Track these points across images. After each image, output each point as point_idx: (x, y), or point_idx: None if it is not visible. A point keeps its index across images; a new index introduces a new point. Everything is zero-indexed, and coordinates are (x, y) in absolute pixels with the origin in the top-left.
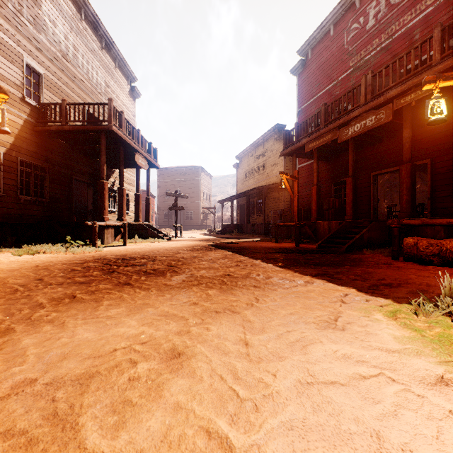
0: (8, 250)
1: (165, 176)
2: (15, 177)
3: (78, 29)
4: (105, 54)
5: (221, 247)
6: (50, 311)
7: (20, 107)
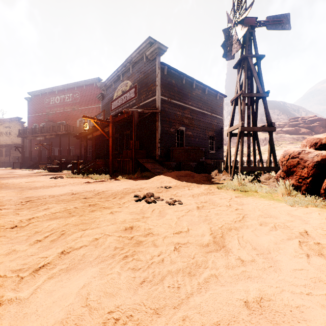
0: None
1: None
2: None
3: None
4: None
5: None
6: None
7: None
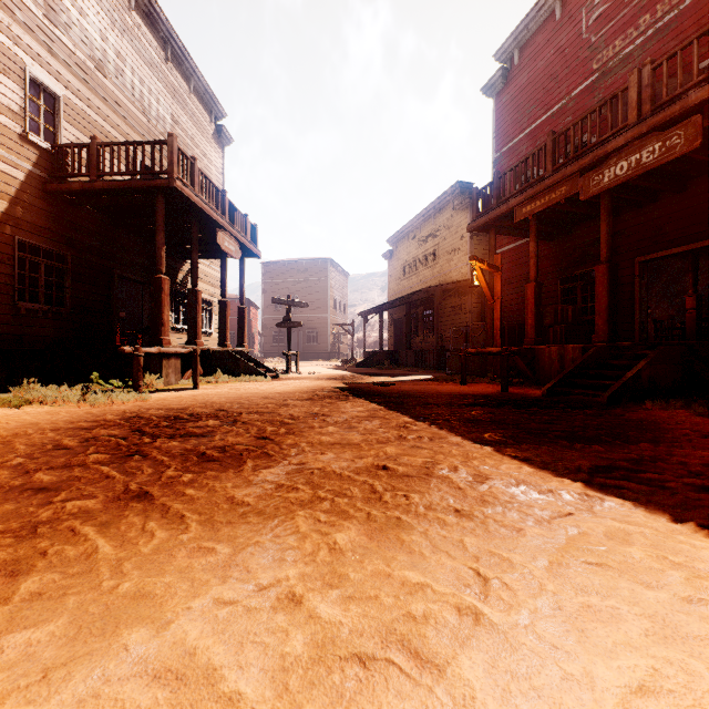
0: None
1: (275, 275)
2: (9, 270)
3: (125, 25)
4: (171, 70)
5: (365, 392)
6: None
7: (18, 150)
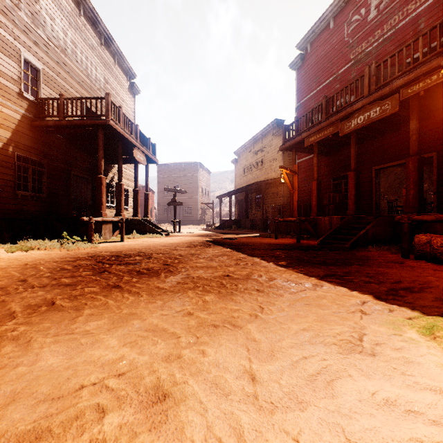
0: (3, 246)
1: (165, 172)
2: (12, 172)
3: (77, 25)
4: (104, 51)
5: (220, 243)
6: (20, 323)
7: (17, 102)
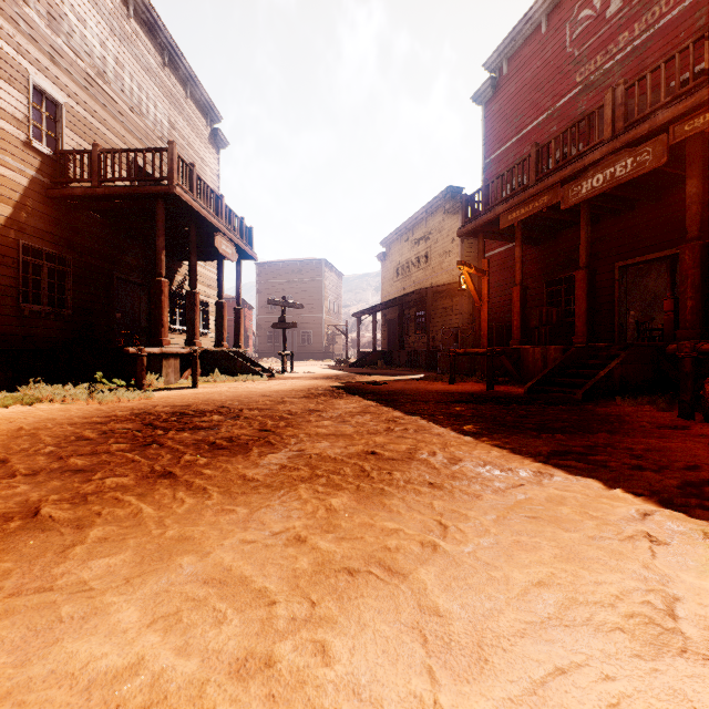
0: None
1: (269, 275)
2: (14, 273)
3: (124, 32)
4: (168, 76)
5: (358, 391)
6: None
7: (22, 156)
